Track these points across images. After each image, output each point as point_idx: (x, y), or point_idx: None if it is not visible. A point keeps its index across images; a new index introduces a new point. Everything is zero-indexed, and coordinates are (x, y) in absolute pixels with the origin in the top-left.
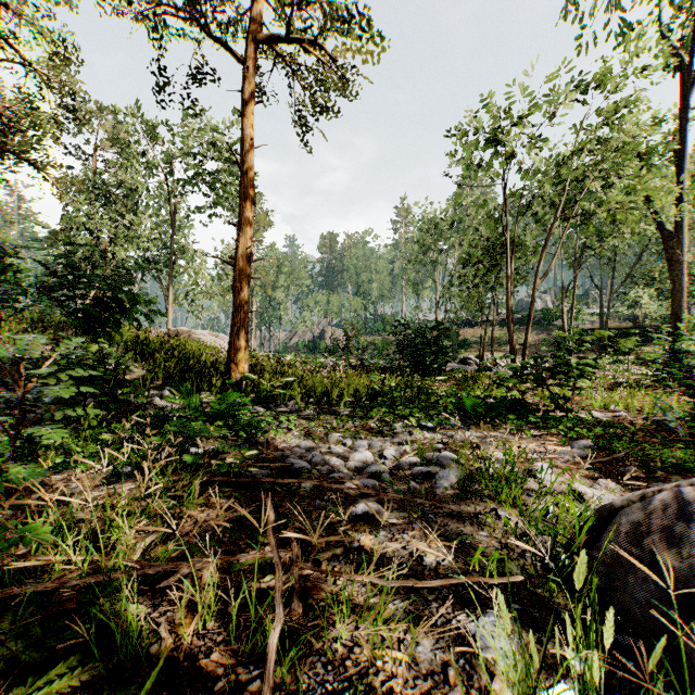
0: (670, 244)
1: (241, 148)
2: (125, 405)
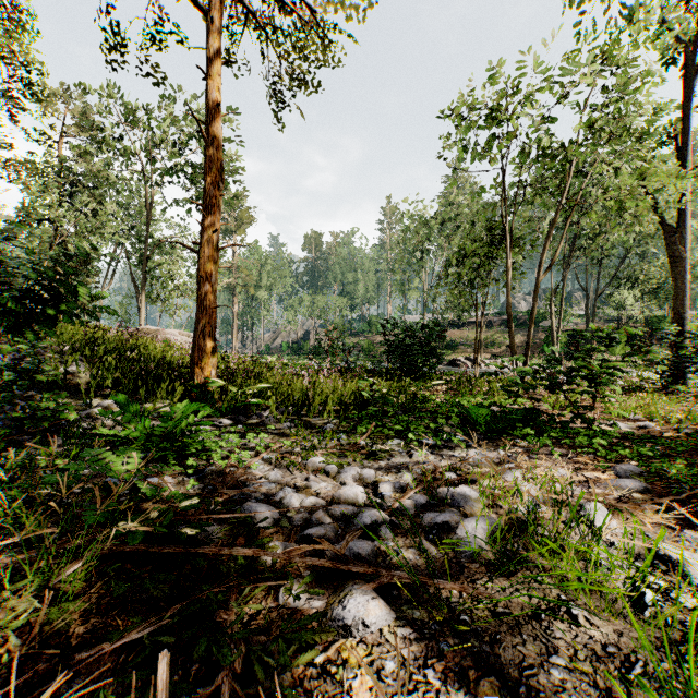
0: (672, 240)
1: (207, 114)
2: (43, 422)
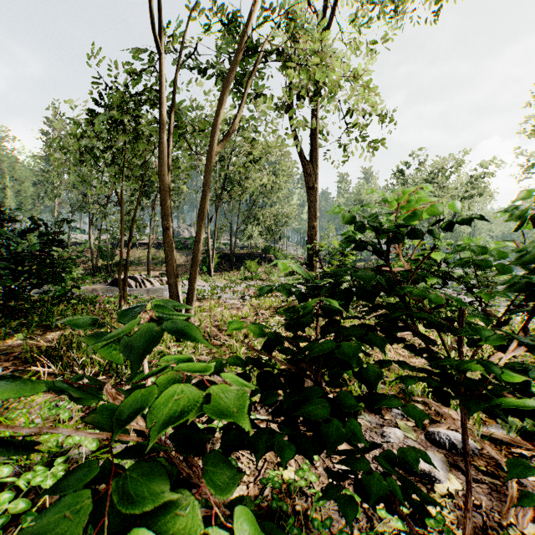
0: (308, 172)
1: None
2: None
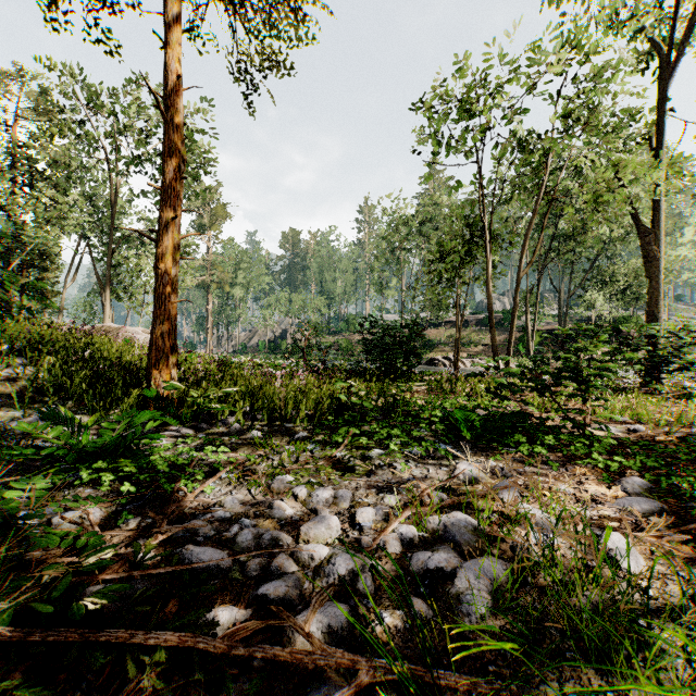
0: (647, 240)
1: (167, 87)
2: None
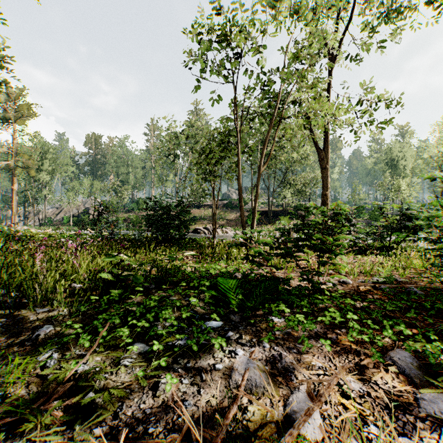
0: (322, 158)
1: None
2: None
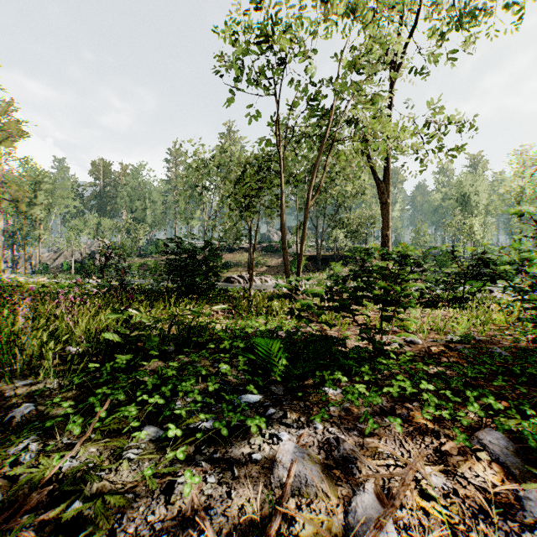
0: (382, 190)
1: None
2: None
